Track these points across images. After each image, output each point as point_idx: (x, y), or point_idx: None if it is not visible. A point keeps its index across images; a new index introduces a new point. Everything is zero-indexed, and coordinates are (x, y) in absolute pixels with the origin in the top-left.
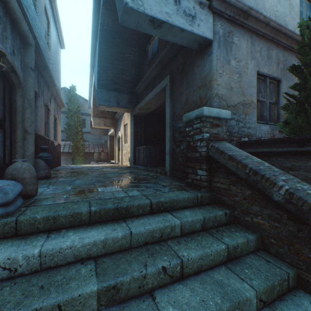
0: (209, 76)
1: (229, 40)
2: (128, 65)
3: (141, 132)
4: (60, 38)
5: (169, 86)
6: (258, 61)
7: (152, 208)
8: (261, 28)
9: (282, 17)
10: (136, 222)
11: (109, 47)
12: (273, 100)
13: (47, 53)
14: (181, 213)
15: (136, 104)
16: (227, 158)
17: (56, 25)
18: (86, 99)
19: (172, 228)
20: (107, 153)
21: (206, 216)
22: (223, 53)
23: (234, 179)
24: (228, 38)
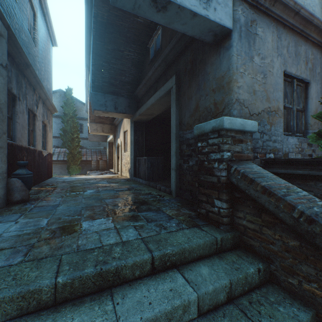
0: (227, 75)
1: (252, 30)
2: (127, 65)
3: (142, 141)
4: (51, 34)
5: (175, 88)
6: (285, 58)
7: (154, 265)
8: (289, 18)
9: (311, 7)
10: (129, 298)
11: (104, 43)
12: (300, 107)
13: (32, 49)
14: (196, 271)
15: (137, 109)
16: (260, 191)
17: (45, 18)
18: (83, 102)
19: (185, 308)
20: (105, 161)
21: (234, 280)
22: (245, 47)
23: (269, 219)
24: (251, 28)
